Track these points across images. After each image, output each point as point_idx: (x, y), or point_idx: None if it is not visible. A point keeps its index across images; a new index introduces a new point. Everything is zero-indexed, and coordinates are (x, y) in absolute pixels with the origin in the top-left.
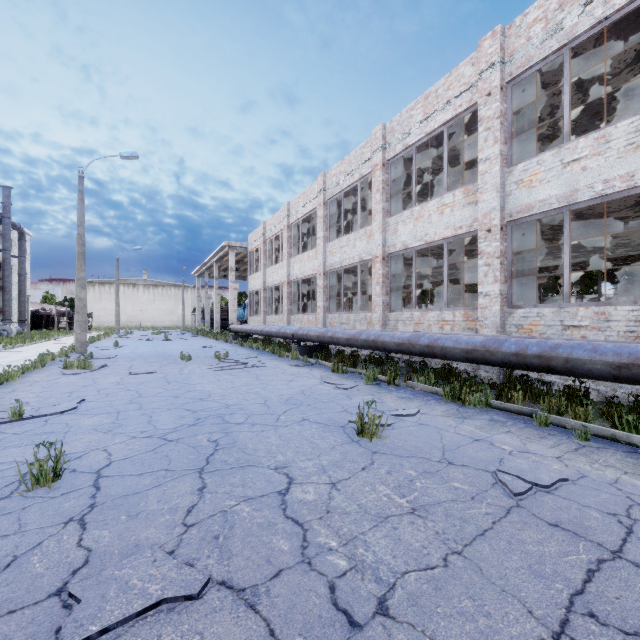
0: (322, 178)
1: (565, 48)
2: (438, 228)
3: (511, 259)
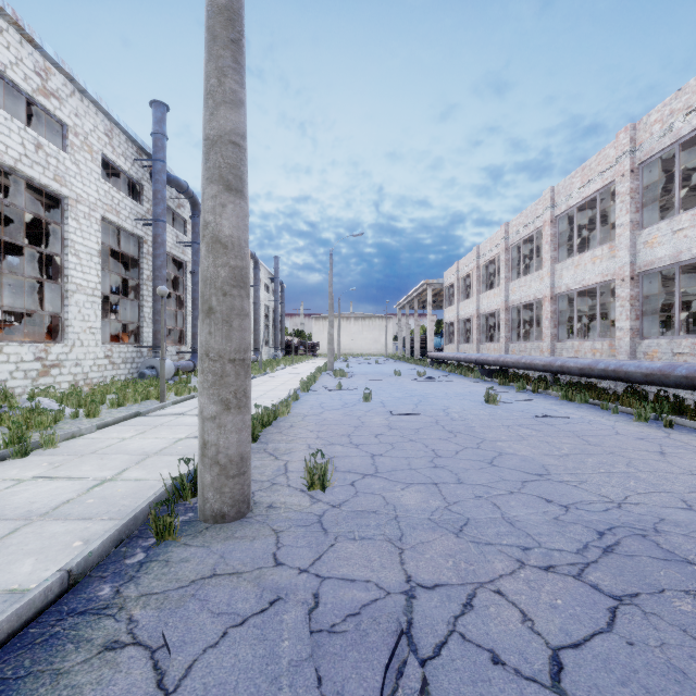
0: (504, 228)
1: (676, 143)
2: (591, 275)
3: (642, 301)
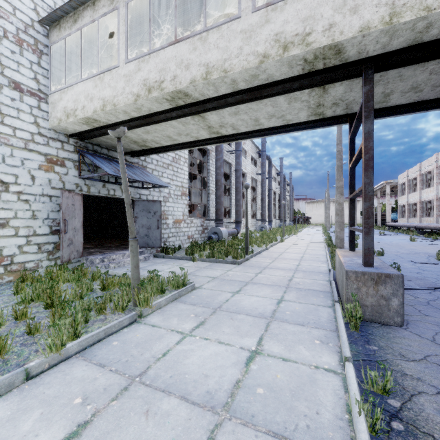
0: (435, 156)
1: None
2: None
3: None
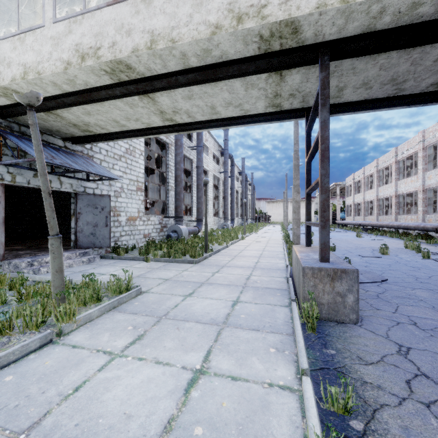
0: (376, 161)
1: (437, 141)
2: (410, 187)
3: (427, 200)
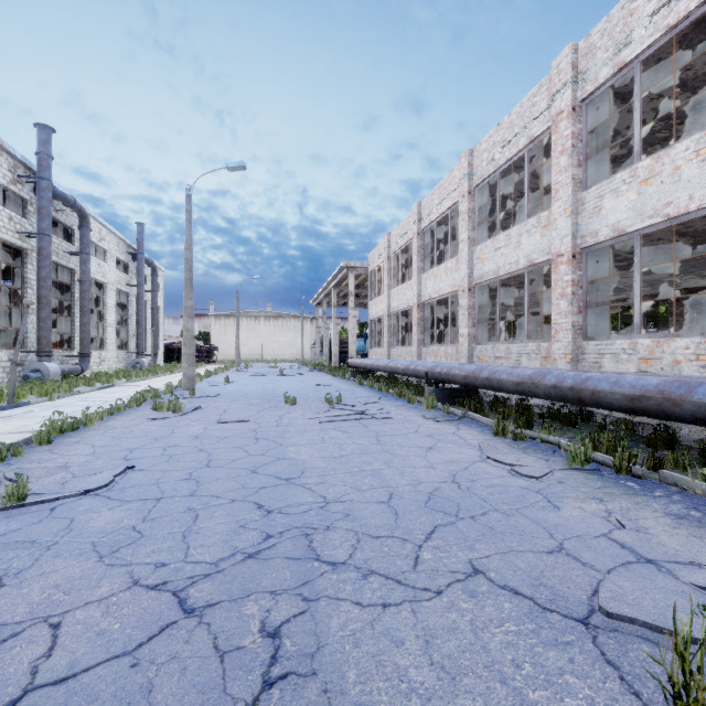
0: (466, 158)
1: None
2: (698, 187)
3: None
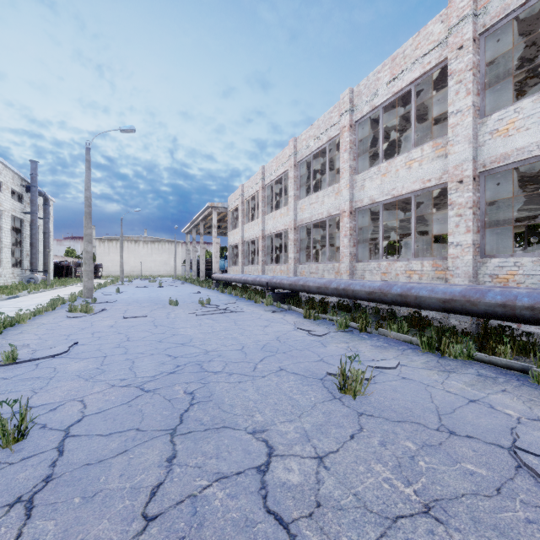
0: (293, 143)
1: None
2: (406, 182)
3: (484, 209)
